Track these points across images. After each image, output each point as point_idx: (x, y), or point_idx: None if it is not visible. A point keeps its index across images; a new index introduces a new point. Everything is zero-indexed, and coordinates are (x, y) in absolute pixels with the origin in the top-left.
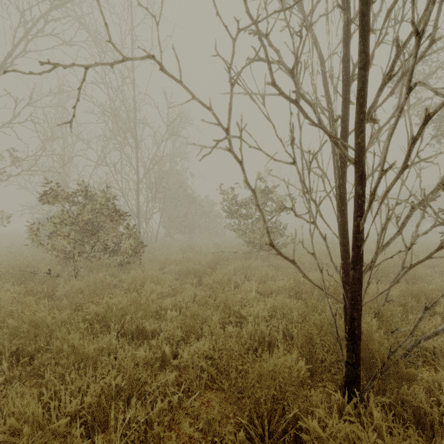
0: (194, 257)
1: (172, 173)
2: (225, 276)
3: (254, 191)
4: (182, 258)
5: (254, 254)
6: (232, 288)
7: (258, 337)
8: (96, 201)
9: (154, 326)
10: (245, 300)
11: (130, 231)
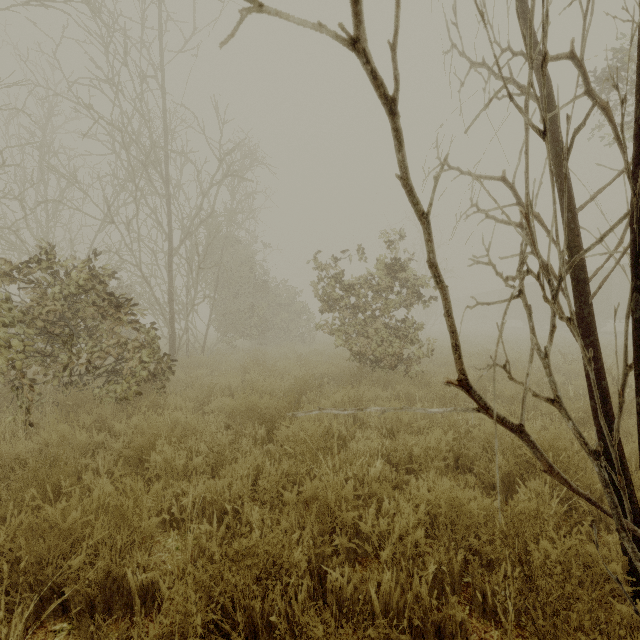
0: (263, 379)
1: (229, 240)
2: (320, 428)
3: (427, 216)
4: (243, 382)
5: (368, 376)
6: (337, 464)
7: (408, 610)
8: (73, 280)
9: (148, 575)
10: (360, 479)
11: (146, 336)
